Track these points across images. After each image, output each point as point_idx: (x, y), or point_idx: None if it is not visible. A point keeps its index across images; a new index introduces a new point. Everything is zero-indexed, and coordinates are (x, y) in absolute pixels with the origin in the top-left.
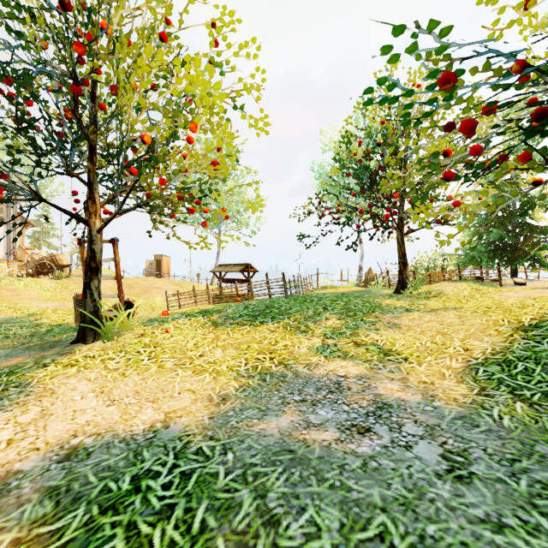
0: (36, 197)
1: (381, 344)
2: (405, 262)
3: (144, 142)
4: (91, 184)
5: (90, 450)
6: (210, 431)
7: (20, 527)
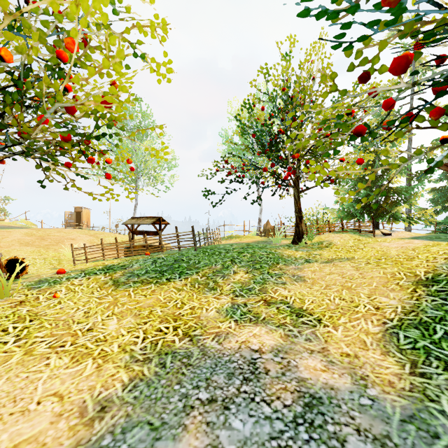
0: None
1: (291, 302)
2: (301, 216)
3: (1, 58)
4: None
5: None
6: None
7: None
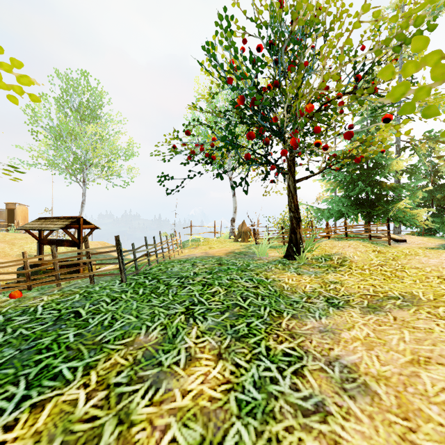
0: None
1: None
2: (298, 217)
3: None
4: None
5: None
6: None
7: None
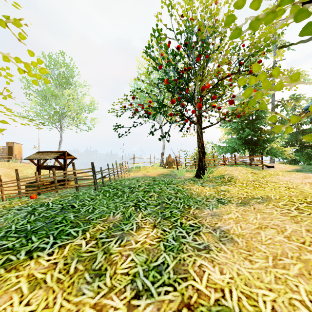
0: None
1: (236, 310)
2: (204, 151)
3: None
4: None
5: None
6: None
7: None
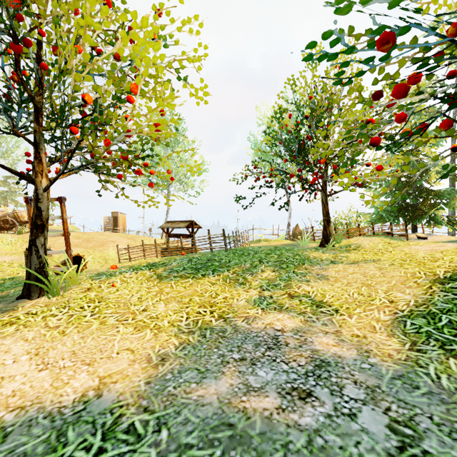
0: None
1: (313, 296)
2: (328, 219)
3: (85, 102)
4: (37, 144)
5: (8, 431)
6: (145, 400)
7: None
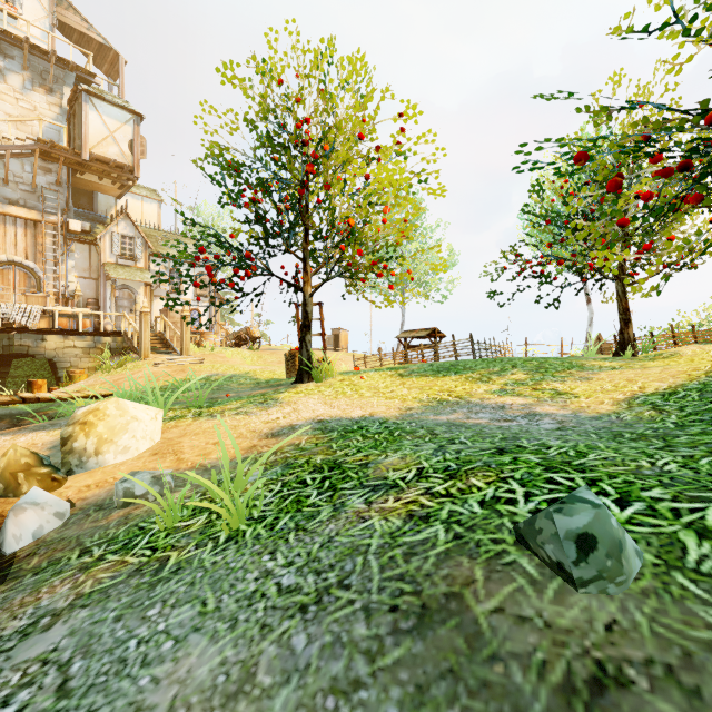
0: (269, 273)
1: (560, 389)
2: (627, 319)
3: (349, 225)
4: (305, 259)
5: (330, 421)
6: (400, 418)
7: (309, 435)
